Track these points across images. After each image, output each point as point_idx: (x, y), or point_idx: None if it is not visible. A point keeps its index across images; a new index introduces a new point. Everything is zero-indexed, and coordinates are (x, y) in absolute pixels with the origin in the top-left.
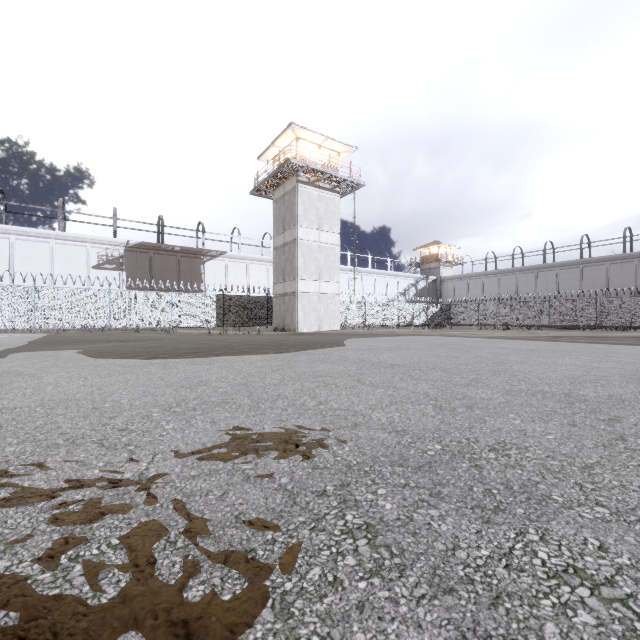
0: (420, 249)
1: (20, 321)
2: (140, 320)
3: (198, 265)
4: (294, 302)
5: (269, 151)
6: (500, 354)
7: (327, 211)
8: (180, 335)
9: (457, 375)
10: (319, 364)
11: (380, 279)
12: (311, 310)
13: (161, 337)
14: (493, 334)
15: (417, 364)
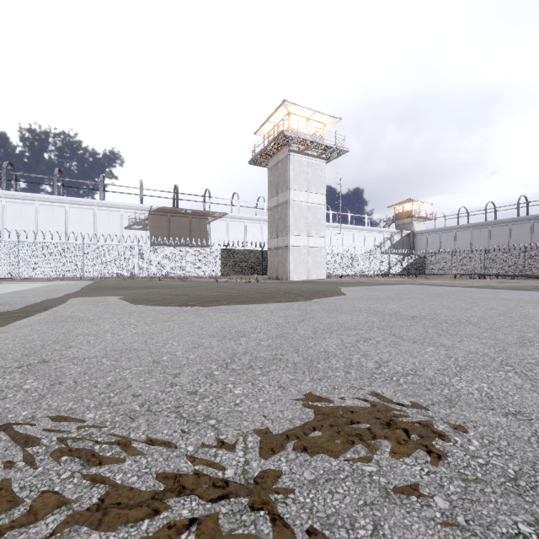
0: (394, 206)
1: (73, 271)
2: (161, 270)
3: (205, 224)
4: (286, 255)
5: (264, 126)
6: (513, 306)
7: (314, 175)
8: (193, 283)
9: (495, 331)
10: (337, 314)
11: (358, 234)
12: (301, 261)
13: (179, 284)
14: (473, 283)
15: (437, 316)
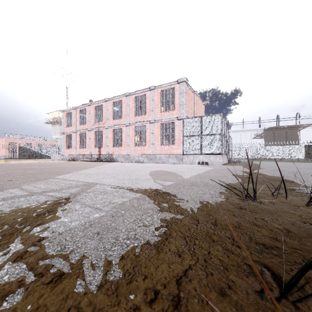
0: None
1: (236, 156)
2: (270, 156)
3: (296, 132)
4: None
5: None
6: None
7: None
8: None
9: None
10: None
11: None
12: None
13: None
14: None
15: None
